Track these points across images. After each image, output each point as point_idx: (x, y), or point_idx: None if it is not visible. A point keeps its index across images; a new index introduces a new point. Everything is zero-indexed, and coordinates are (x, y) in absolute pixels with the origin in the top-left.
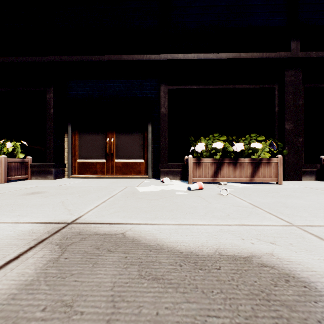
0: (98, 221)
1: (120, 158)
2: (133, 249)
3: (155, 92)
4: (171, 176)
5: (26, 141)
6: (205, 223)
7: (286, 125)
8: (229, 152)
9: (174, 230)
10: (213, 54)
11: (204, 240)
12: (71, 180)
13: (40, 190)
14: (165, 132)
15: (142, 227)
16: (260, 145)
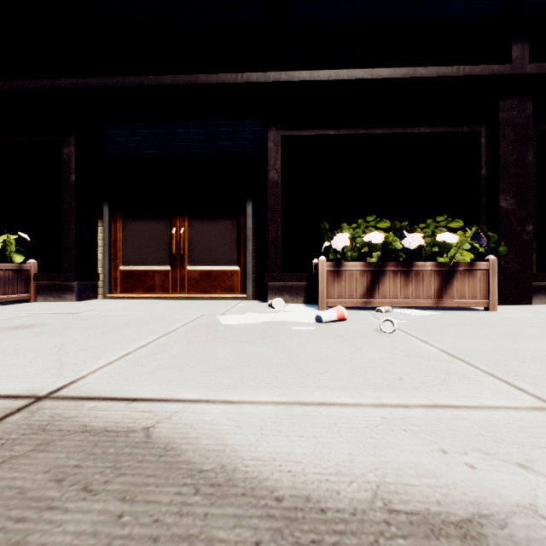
0: (108, 393)
1: (196, 263)
2: (153, 485)
3: (260, 144)
4: (288, 296)
5: (28, 233)
6: (349, 400)
7: (503, 201)
8: (395, 250)
9: (274, 420)
10: (366, 70)
11: (343, 454)
12: (107, 303)
13: (37, 320)
14: (277, 216)
15: (200, 411)
16: (455, 236)
